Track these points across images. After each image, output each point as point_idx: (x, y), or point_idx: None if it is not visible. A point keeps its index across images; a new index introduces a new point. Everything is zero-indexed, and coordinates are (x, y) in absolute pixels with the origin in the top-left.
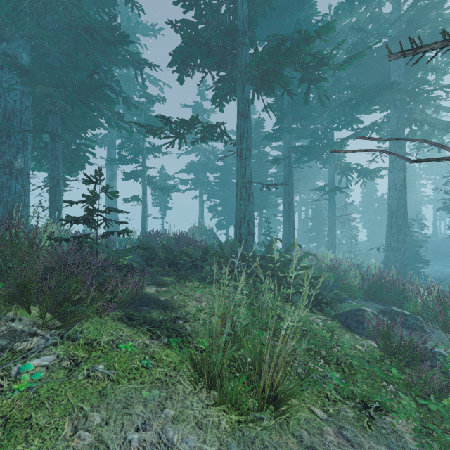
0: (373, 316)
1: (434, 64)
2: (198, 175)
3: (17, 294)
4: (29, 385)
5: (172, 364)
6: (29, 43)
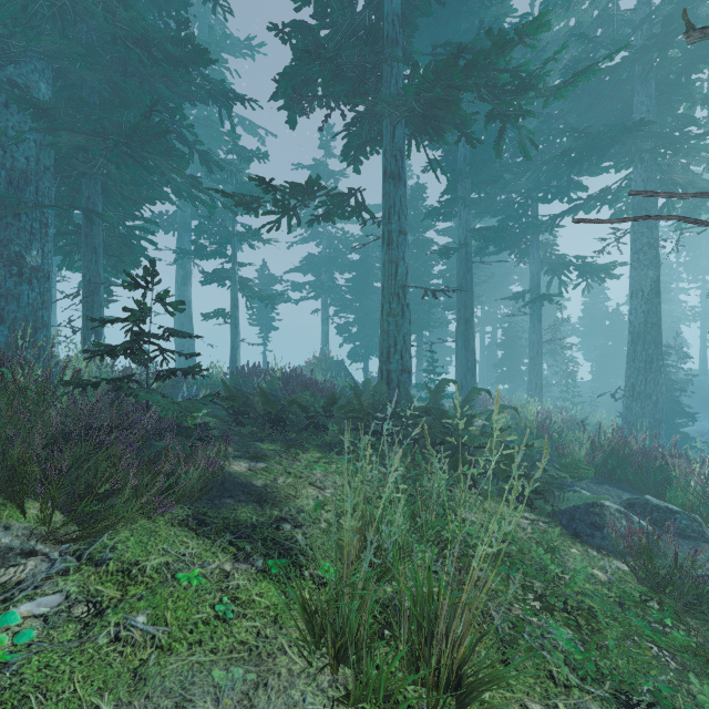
0: (618, 515)
1: (706, 92)
2: (320, 276)
3: (3, 482)
4: (6, 659)
5: (270, 611)
6: (50, 66)
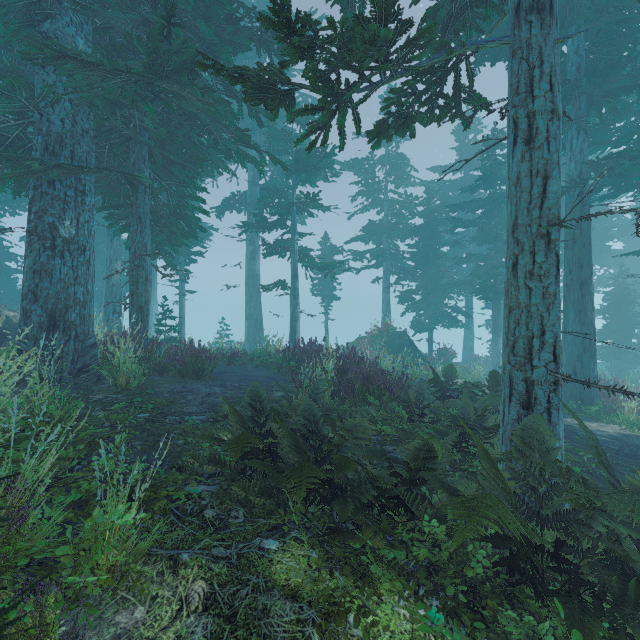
0: None
1: None
2: (381, 244)
3: None
4: None
5: None
6: (90, 20)
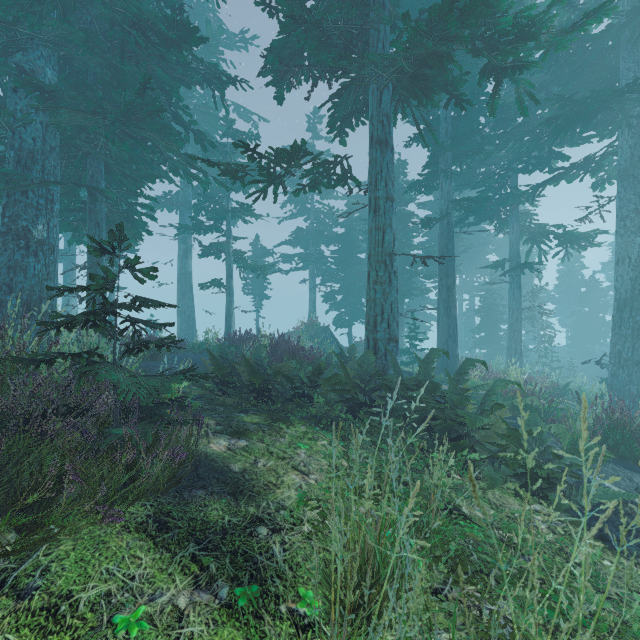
0: None
1: None
2: (308, 248)
3: None
4: None
5: None
6: (56, 53)
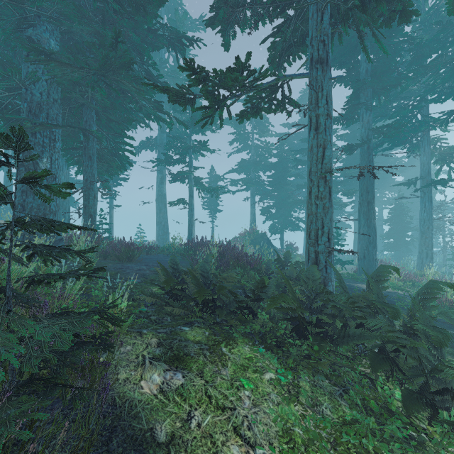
0: None
1: None
2: (249, 174)
3: None
4: None
5: None
6: (58, 28)
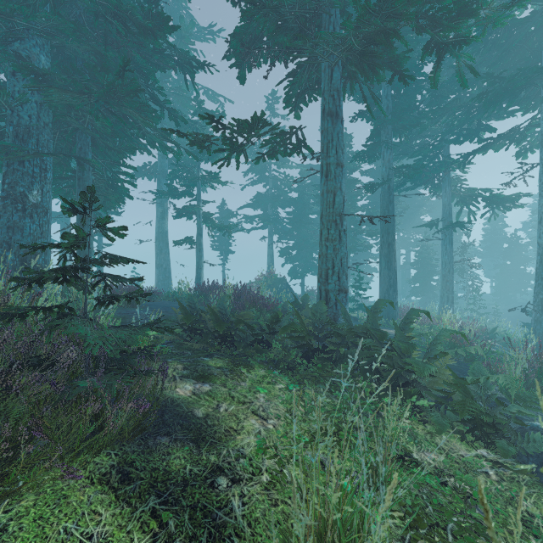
0: None
1: None
2: (267, 210)
3: None
4: None
5: None
6: (49, 42)
